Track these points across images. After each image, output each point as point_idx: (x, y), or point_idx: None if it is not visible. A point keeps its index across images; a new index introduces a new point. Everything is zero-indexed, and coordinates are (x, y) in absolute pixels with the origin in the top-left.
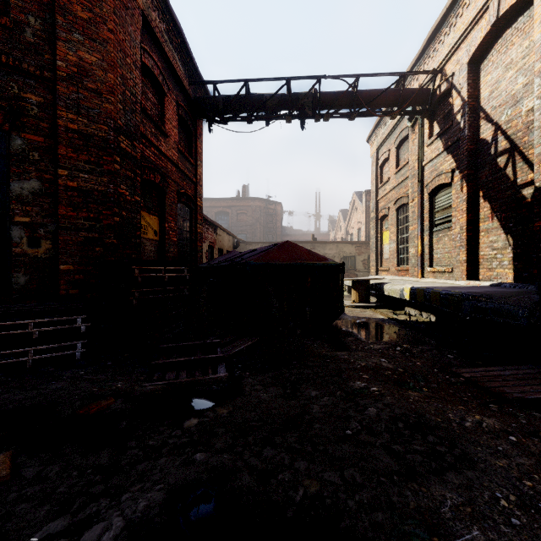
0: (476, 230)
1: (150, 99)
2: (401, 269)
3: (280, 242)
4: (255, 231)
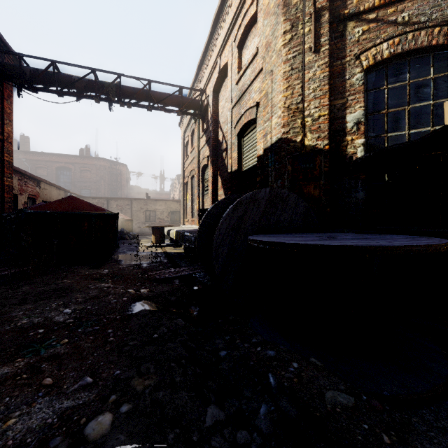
0: (217, 195)
1: None
2: (192, 220)
3: (116, 198)
4: (100, 187)
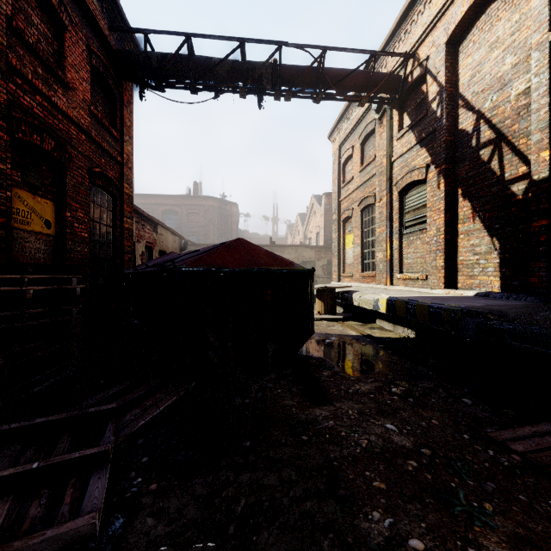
0: (454, 232)
1: (37, 25)
2: (367, 275)
3: None
4: (208, 232)
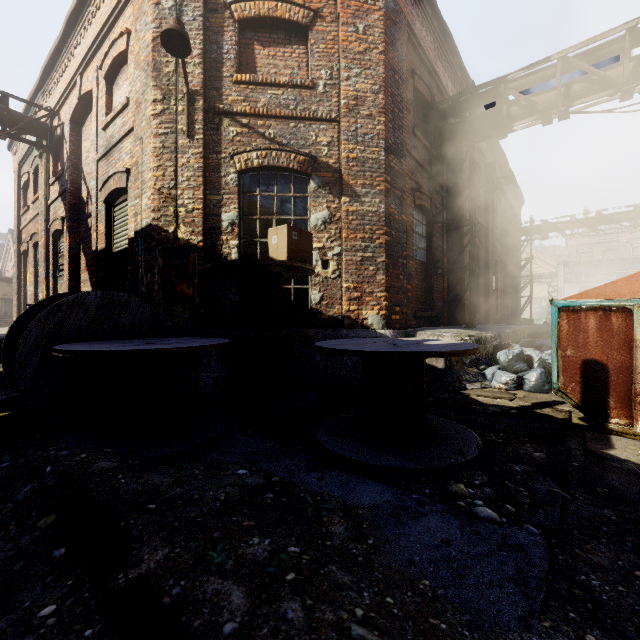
0: (79, 280)
1: None
2: None
3: None
4: None
